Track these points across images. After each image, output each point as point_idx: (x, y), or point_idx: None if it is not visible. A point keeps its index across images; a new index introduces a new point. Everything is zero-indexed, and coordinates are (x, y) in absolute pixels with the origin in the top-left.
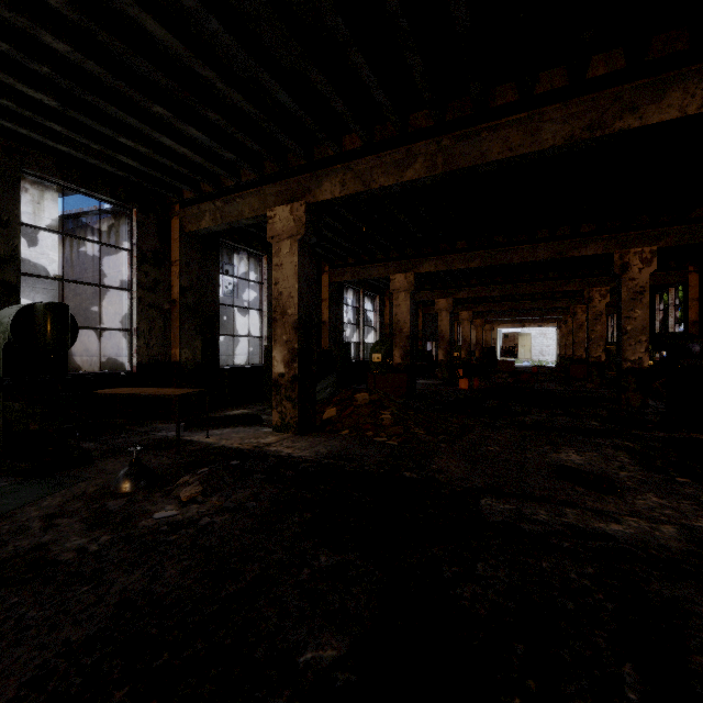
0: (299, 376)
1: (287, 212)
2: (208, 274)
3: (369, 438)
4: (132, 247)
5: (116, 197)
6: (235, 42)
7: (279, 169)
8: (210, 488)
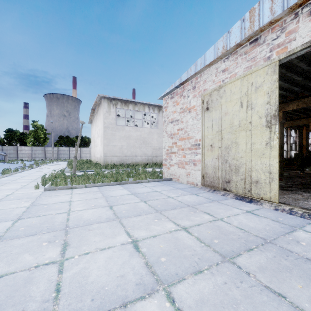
0: None
1: None
2: None
3: None
4: None
5: None
6: None
7: None
8: None
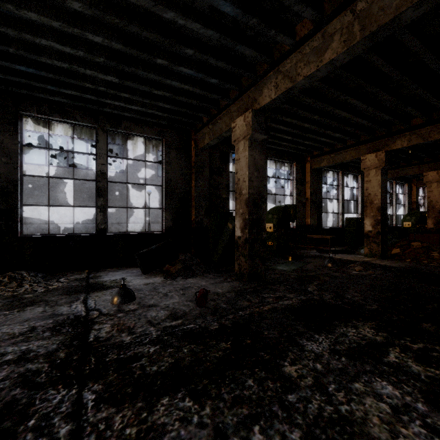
0: (380, 232)
1: (373, 156)
2: (317, 185)
3: (426, 264)
4: (293, 178)
5: (289, 160)
6: (375, 110)
7: (369, 138)
8: (364, 268)
